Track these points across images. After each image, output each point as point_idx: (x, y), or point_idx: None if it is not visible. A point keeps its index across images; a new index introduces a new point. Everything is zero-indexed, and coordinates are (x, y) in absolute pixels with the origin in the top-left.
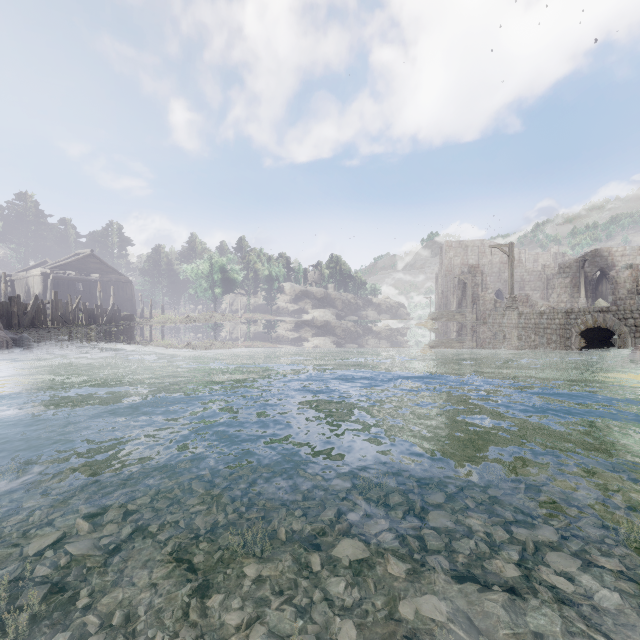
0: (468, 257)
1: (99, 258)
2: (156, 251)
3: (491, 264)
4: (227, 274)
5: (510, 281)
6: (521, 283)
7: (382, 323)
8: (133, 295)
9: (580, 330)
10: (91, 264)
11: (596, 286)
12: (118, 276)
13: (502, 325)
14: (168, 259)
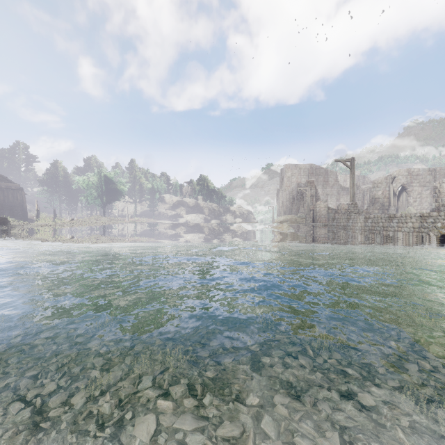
0: (301, 176)
1: None
2: (53, 165)
3: (317, 182)
4: (114, 185)
5: (352, 190)
6: (337, 196)
7: (240, 225)
8: (24, 201)
9: (440, 233)
10: None
11: (398, 197)
12: (8, 183)
13: (347, 227)
14: (64, 172)
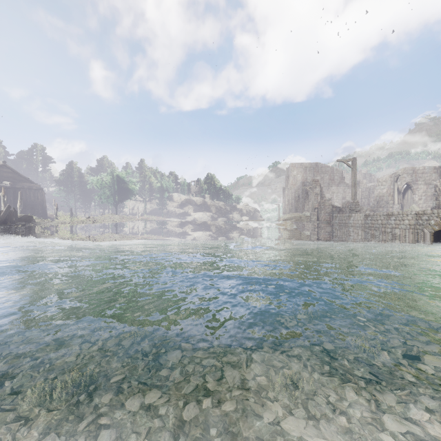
0: (307, 175)
1: (11, 168)
2: (69, 166)
3: (323, 180)
4: (126, 184)
5: (353, 189)
6: (343, 194)
7: (246, 223)
8: (44, 200)
9: (433, 230)
10: (4, 173)
11: (403, 195)
12: (30, 184)
13: (348, 225)
14: (79, 172)
